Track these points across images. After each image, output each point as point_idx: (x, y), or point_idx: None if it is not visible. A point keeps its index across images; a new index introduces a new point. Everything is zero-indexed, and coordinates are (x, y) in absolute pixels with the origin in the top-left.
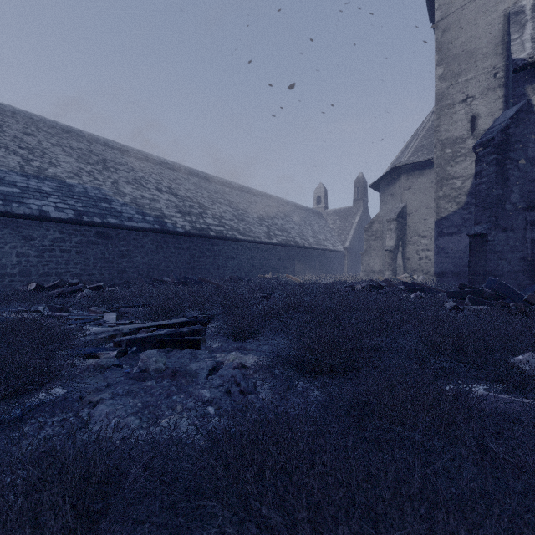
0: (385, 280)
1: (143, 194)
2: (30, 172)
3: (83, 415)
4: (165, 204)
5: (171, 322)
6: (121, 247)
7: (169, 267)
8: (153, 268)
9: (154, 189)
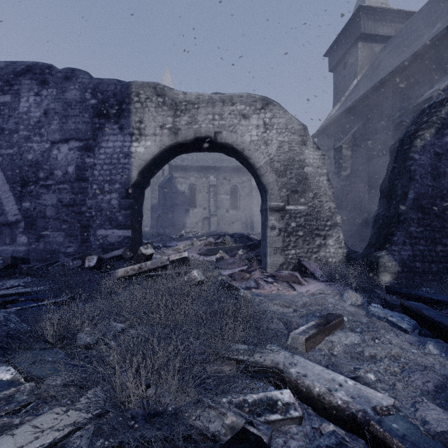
0: None
1: None
2: None
3: None
4: None
5: None
6: None
7: None
8: None
9: None
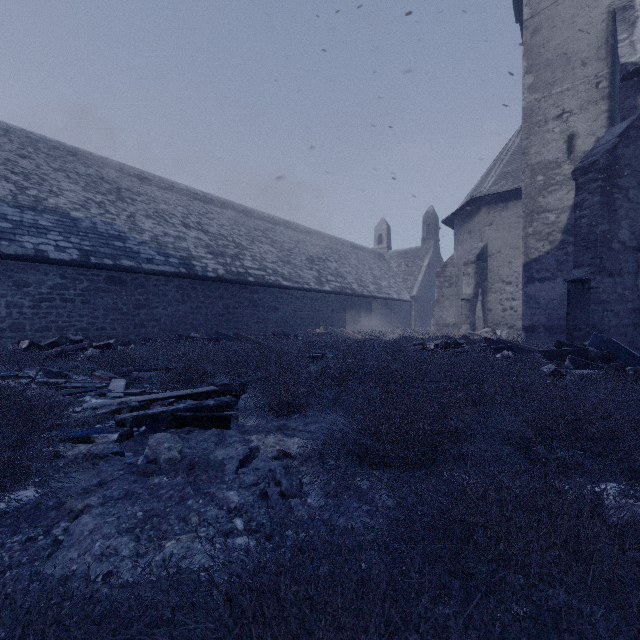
0: (464, 336)
1: (166, 230)
2: (25, 203)
3: (56, 533)
4: (194, 243)
5: (195, 391)
6: (138, 296)
7: (197, 319)
8: (178, 322)
9: (179, 224)
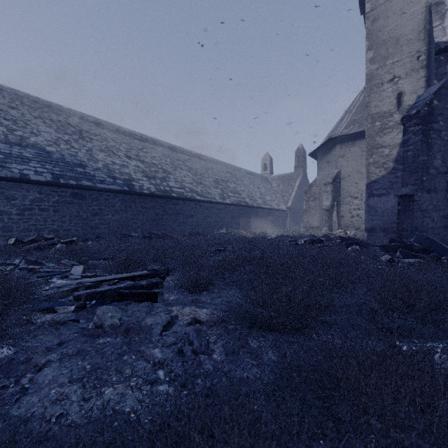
0: (325, 235)
1: (114, 160)
2: (13, 140)
3: (24, 382)
4: (134, 169)
5: (132, 274)
6: (94, 206)
7: (136, 223)
8: (122, 225)
9: (123, 156)
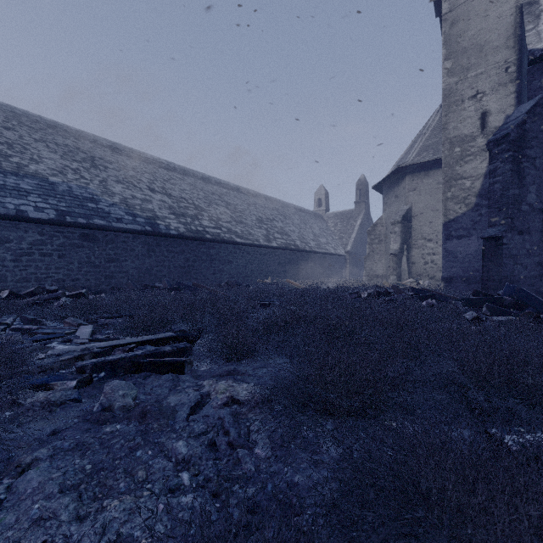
0: (393, 286)
1: (134, 194)
2: (8, 169)
3: None
4: (158, 205)
5: (154, 337)
6: (109, 251)
7: (161, 271)
8: (144, 273)
9: (146, 189)
